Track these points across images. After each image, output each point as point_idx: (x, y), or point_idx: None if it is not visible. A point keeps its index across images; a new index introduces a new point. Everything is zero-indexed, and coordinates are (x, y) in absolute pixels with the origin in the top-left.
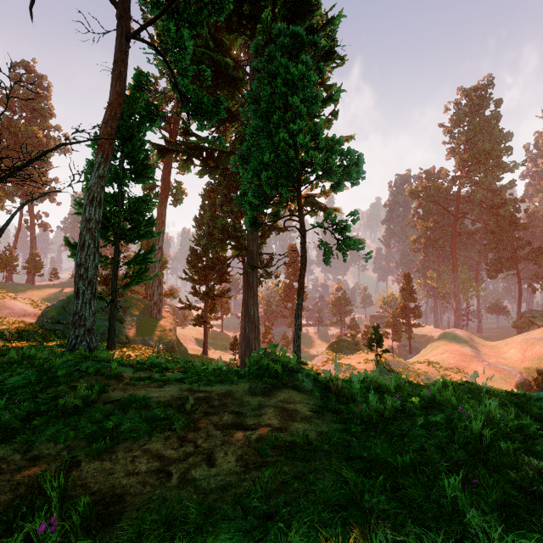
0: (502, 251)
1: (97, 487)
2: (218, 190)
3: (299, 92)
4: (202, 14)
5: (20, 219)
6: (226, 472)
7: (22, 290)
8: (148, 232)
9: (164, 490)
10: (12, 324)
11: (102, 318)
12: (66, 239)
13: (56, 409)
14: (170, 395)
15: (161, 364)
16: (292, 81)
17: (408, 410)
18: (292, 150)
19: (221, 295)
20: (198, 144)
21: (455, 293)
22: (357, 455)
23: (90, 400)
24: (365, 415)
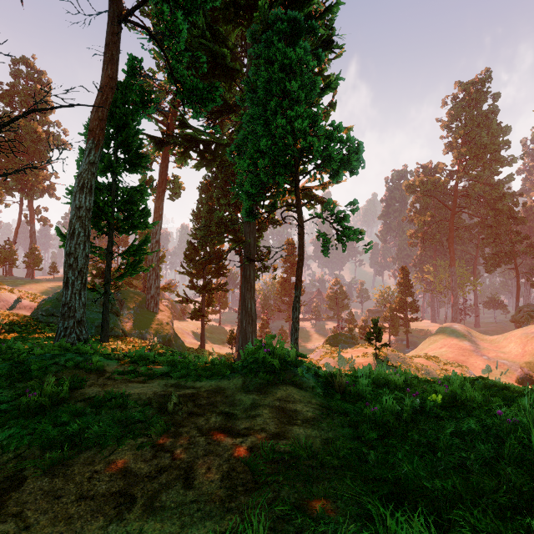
0: (500, 245)
1: (34, 518)
2: (215, 183)
3: (297, 78)
4: (197, 1)
5: (20, 213)
6: (206, 497)
7: (21, 284)
8: (142, 222)
9: (120, 525)
10: (5, 316)
11: (97, 311)
12: (58, 229)
13: (18, 408)
14: (153, 392)
15: (150, 357)
16: (289, 67)
17: (428, 411)
18: (289, 136)
19: (218, 289)
20: (195, 136)
21: (452, 288)
22: (379, 475)
23: (59, 397)
24: (379, 418)
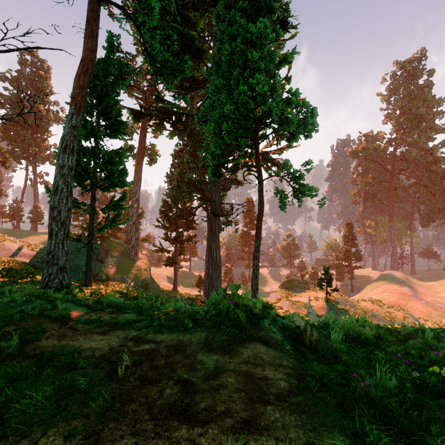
0: (435, 203)
1: None
2: (186, 150)
3: (258, 51)
4: None
5: (26, 178)
6: None
7: (26, 236)
8: (121, 181)
9: None
10: (6, 263)
11: (85, 259)
12: (46, 186)
13: None
14: (110, 347)
15: (118, 303)
16: (250, 40)
17: (430, 385)
18: (251, 101)
19: (188, 240)
20: (168, 108)
21: (391, 240)
22: None
23: (6, 353)
24: (375, 398)
